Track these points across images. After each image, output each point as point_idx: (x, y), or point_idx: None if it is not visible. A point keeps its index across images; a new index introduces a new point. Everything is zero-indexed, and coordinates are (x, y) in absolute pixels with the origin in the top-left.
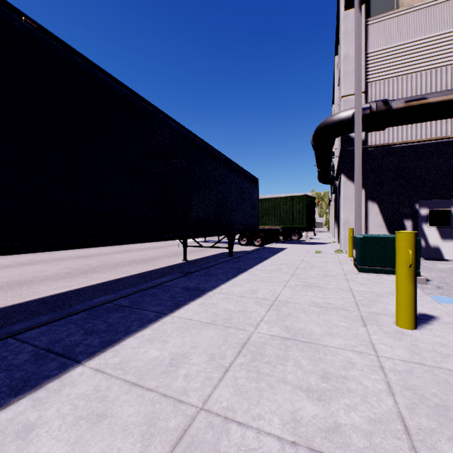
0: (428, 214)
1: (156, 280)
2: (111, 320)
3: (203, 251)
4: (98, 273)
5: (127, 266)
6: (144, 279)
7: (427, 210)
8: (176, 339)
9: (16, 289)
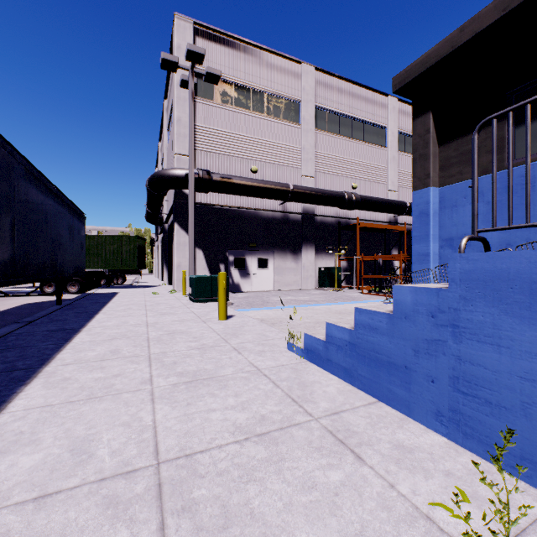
0: (234, 260)
1: None
2: (12, 355)
3: None
4: None
5: None
6: None
7: (233, 257)
8: (99, 347)
9: None
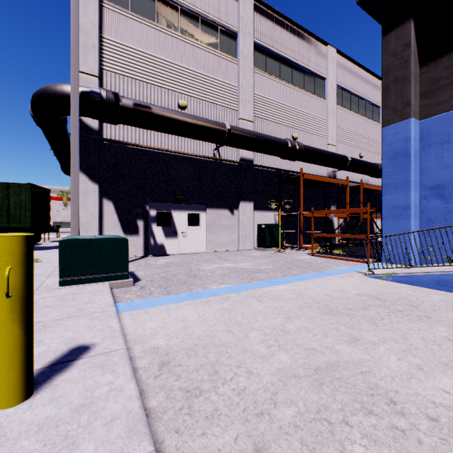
0: (156, 215)
1: None
2: None
3: None
4: None
5: None
6: None
7: (156, 212)
8: None
9: None
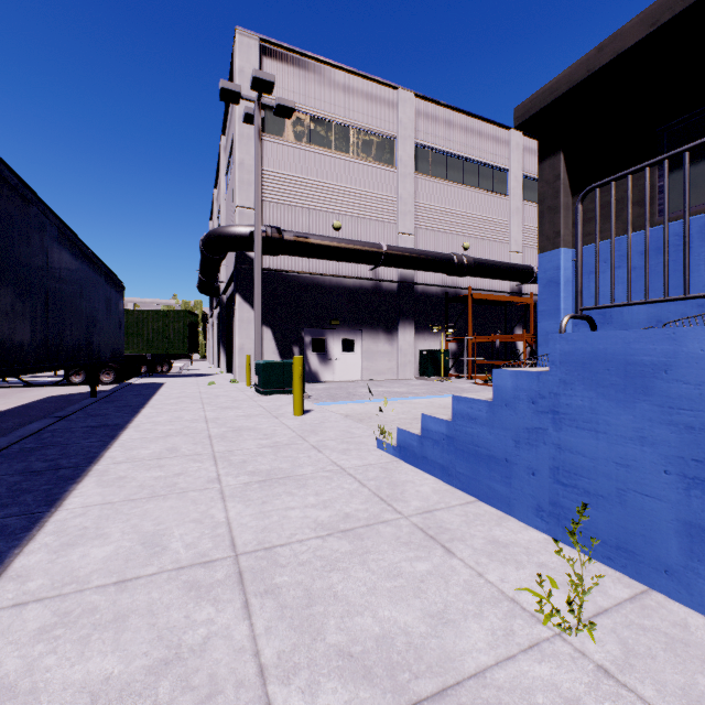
0: (311, 341)
1: (25, 428)
2: (53, 453)
3: (1, 398)
4: None
5: None
6: None
7: (311, 338)
8: (153, 445)
9: None
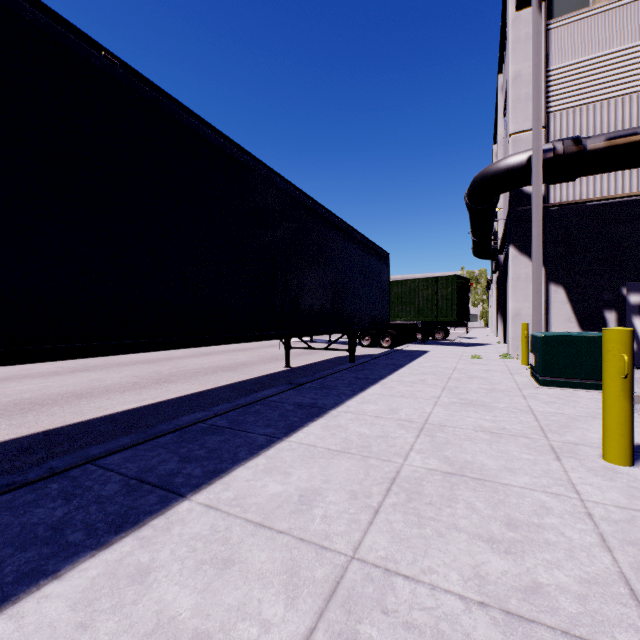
0: None
1: (256, 394)
2: (210, 444)
3: (310, 355)
4: (174, 383)
5: (210, 374)
6: (237, 392)
7: None
8: (301, 471)
9: (74, 403)
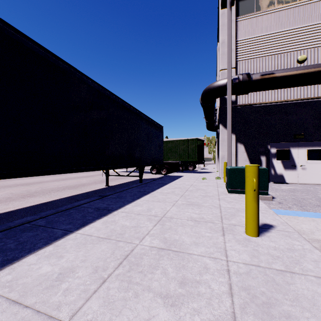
0: (276, 152)
1: (75, 203)
2: (22, 239)
3: (123, 179)
4: (34, 197)
5: (60, 191)
6: (70, 201)
7: (275, 149)
8: (71, 254)
9: None
